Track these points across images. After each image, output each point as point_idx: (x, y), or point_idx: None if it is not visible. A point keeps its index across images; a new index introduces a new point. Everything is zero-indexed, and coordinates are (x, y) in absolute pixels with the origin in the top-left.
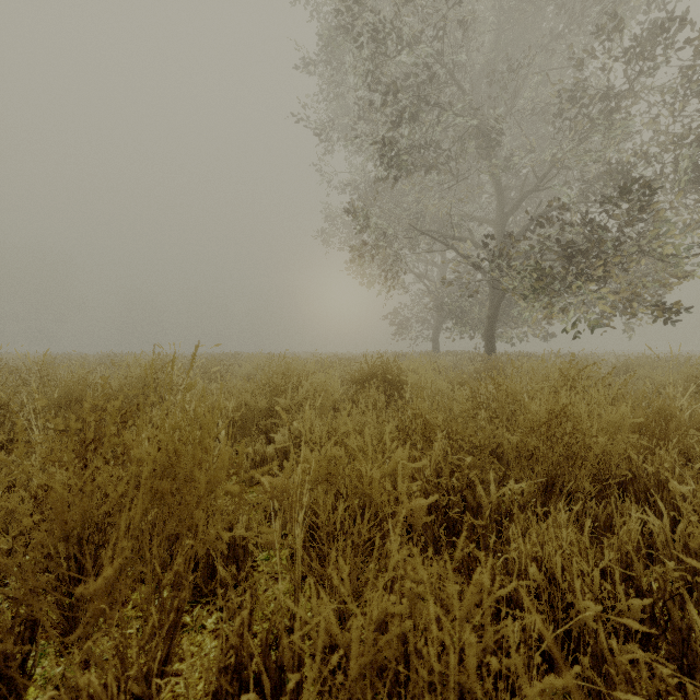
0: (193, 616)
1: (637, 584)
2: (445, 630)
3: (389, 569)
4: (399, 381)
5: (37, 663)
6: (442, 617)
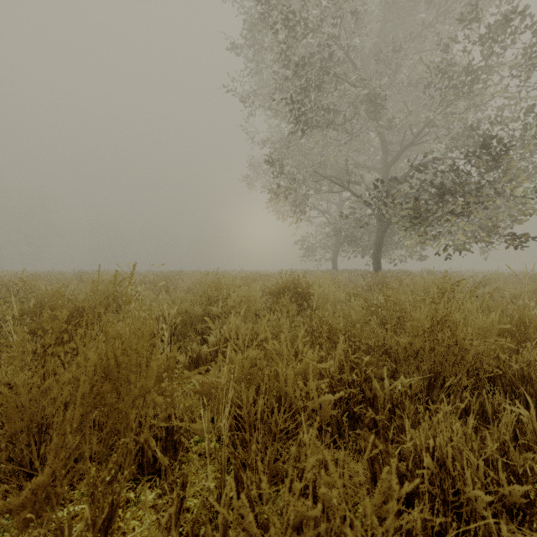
0: (136, 492)
1: (513, 469)
2: (358, 534)
3: (305, 474)
4: (307, 293)
5: (1, 536)
6: (355, 521)
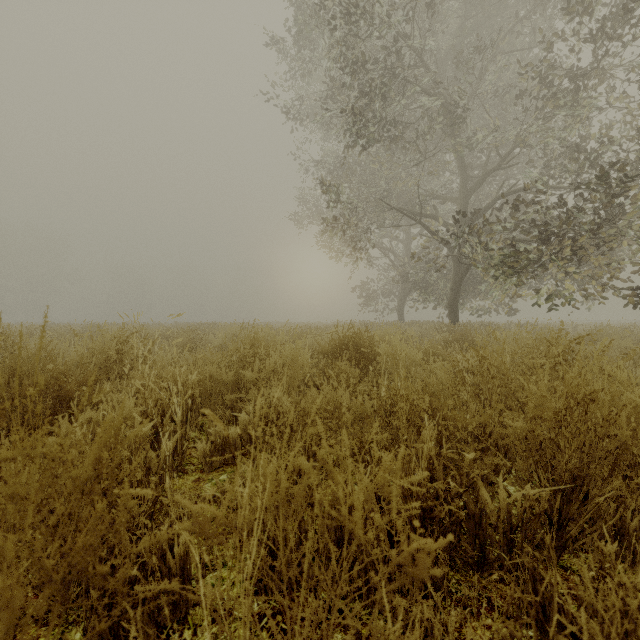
0: None
1: None
2: None
3: None
4: (371, 351)
5: None
6: None
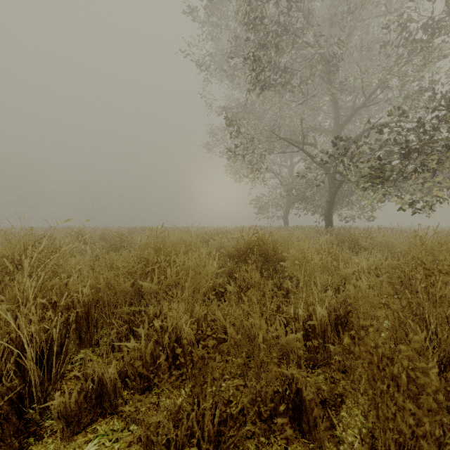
0: None
1: None
2: None
3: None
4: (274, 254)
5: None
6: None
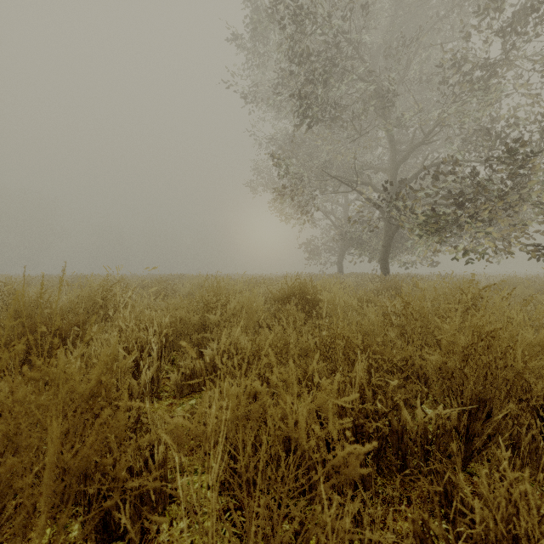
0: None
1: None
2: None
3: None
4: (314, 298)
5: None
6: None
